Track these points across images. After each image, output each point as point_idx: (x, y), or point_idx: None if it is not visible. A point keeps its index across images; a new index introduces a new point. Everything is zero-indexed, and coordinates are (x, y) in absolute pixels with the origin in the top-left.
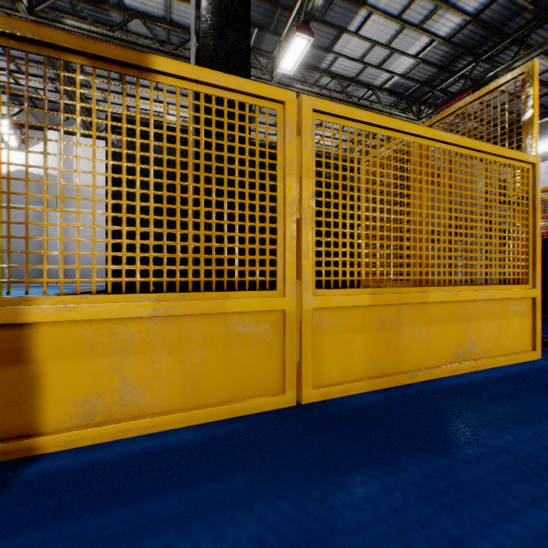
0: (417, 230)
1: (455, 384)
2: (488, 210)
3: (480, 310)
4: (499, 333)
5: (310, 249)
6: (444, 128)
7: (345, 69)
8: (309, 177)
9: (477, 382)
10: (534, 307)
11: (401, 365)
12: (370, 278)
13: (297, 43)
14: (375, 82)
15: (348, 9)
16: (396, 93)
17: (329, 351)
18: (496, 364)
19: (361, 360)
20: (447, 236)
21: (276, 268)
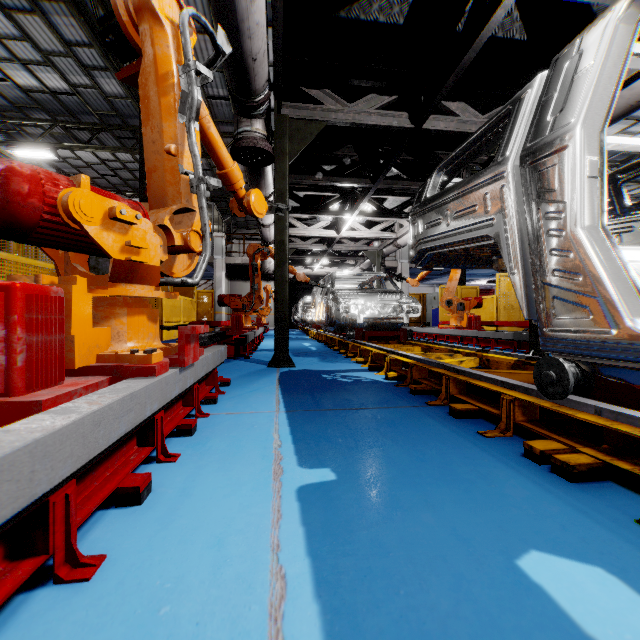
0: None
1: None
2: None
3: None
4: None
5: None
6: None
7: None
8: None
9: None
10: None
11: None
12: None
13: None
14: None
15: None
16: None
17: None
18: None
19: None
20: None
21: None
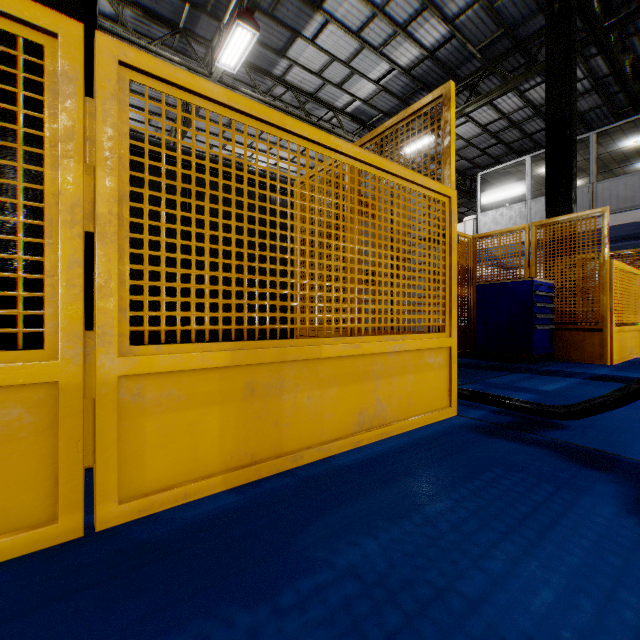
0: (307, 264)
1: (349, 461)
2: (401, 245)
3: (391, 364)
4: (413, 390)
5: (113, 282)
6: (374, 150)
7: (302, 82)
8: (111, 168)
9: (377, 455)
10: (451, 358)
11: (282, 444)
12: (232, 327)
13: (239, 34)
14: (336, 103)
15: (301, 10)
16: (358, 120)
17: (156, 439)
18: (408, 427)
19: (217, 445)
20: (349, 274)
21: (42, 312)
